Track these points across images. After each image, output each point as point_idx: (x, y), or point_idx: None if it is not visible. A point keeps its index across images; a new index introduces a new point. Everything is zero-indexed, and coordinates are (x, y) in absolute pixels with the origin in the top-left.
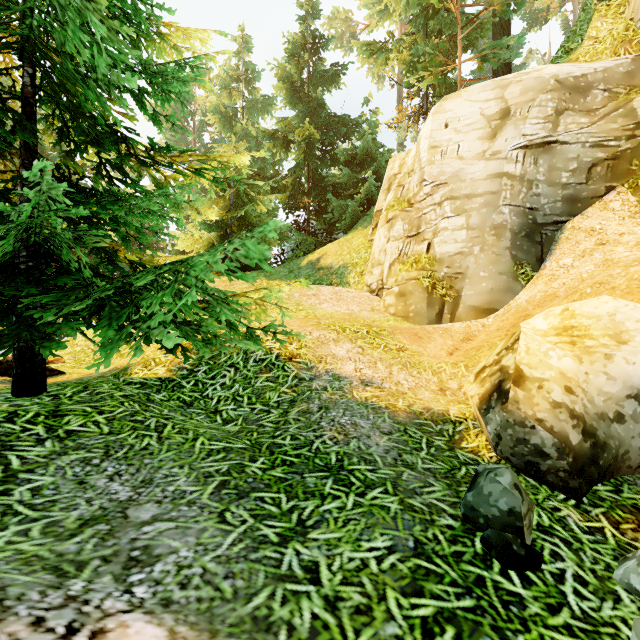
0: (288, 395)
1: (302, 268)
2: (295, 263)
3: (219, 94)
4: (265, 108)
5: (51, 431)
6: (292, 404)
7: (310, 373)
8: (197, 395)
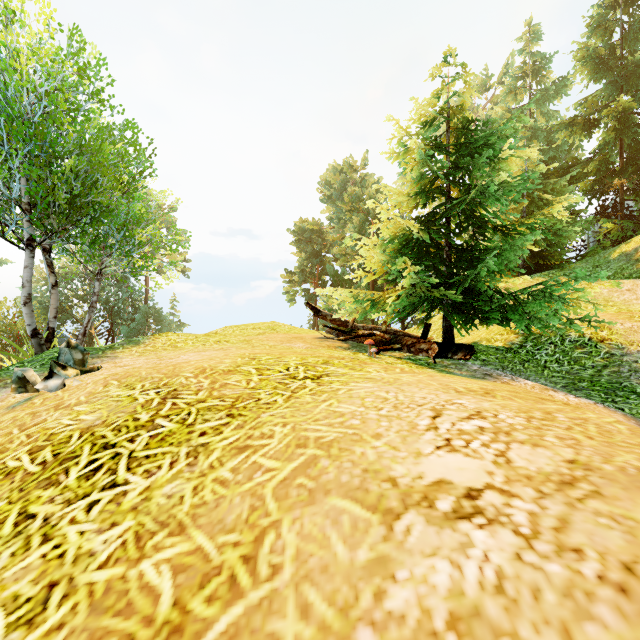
0: (600, 363)
1: (611, 261)
2: (601, 256)
3: (503, 101)
4: (557, 91)
5: (476, 358)
6: (604, 367)
7: (621, 351)
8: (530, 357)
